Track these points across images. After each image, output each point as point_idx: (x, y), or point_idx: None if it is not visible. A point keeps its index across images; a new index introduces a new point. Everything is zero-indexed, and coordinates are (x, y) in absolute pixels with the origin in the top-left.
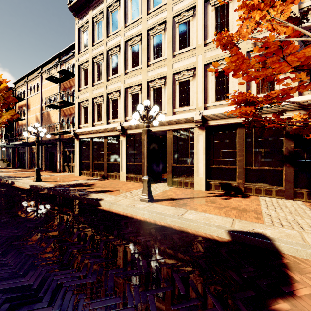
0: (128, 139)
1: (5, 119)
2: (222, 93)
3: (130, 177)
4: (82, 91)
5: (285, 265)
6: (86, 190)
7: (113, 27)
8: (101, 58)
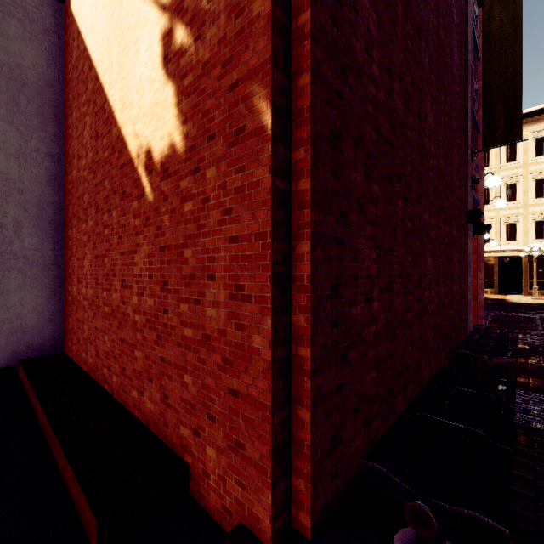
0: None
1: None
2: None
3: None
4: None
5: None
6: None
7: None
8: None
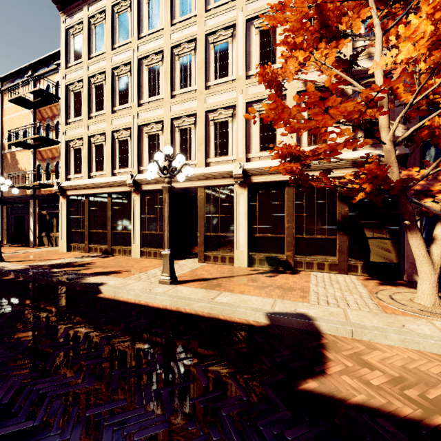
0: (143, 197)
1: None
2: (268, 141)
3: (146, 251)
4: (72, 125)
5: (323, 345)
6: (79, 272)
7: (122, 36)
8: (103, 78)
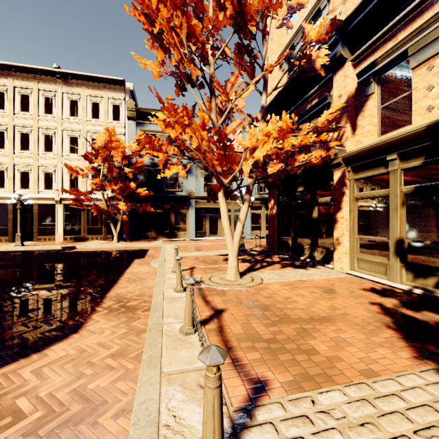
0: None
1: None
2: (74, 186)
3: None
4: None
5: (75, 249)
6: None
7: None
8: None
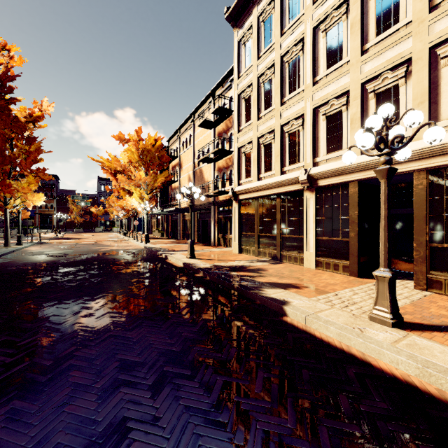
0: (318, 195)
1: (160, 183)
2: None
3: (323, 262)
4: (243, 131)
5: None
6: (255, 280)
7: (292, 14)
8: (271, 72)
